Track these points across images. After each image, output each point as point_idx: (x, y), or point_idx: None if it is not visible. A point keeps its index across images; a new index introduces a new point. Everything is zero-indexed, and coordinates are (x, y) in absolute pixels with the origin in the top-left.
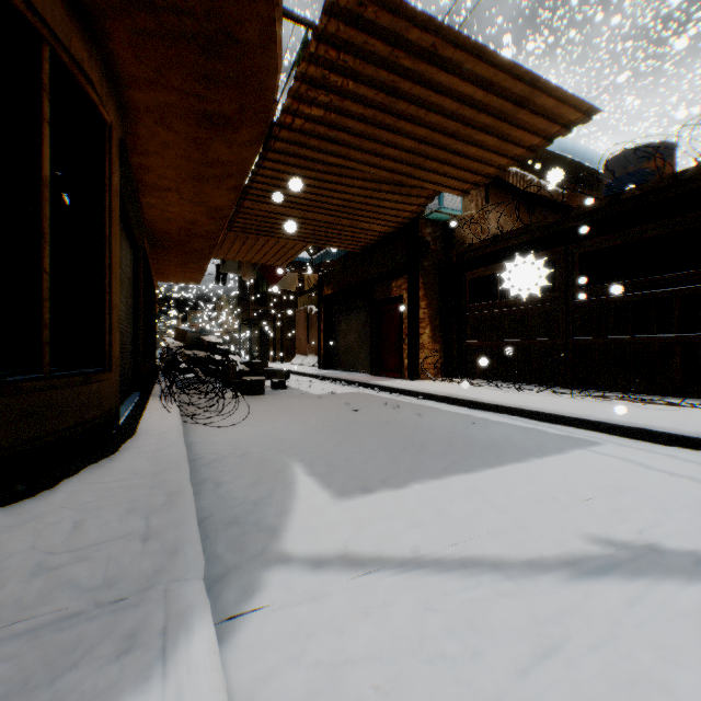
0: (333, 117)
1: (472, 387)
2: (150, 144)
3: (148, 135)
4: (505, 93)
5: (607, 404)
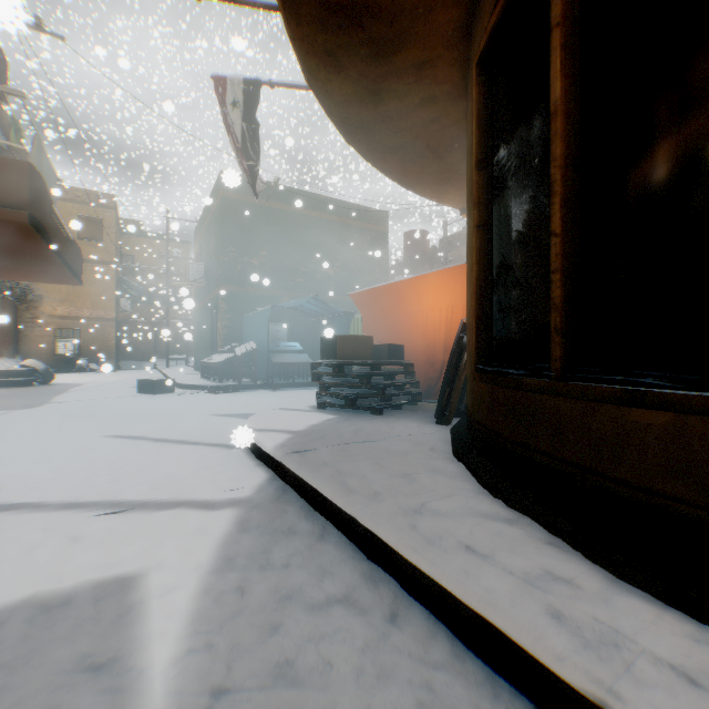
0: None
1: None
2: None
3: None
4: None
5: None
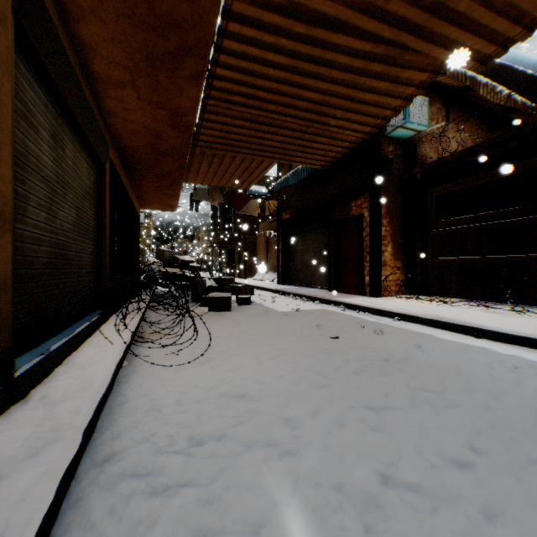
0: None
1: (450, 307)
2: None
3: None
4: None
5: None
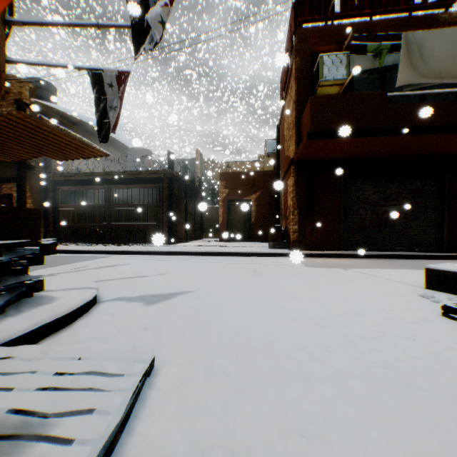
0: None
1: (64, 246)
2: None
3: None
4: (79, 144)
5: (119, 246)
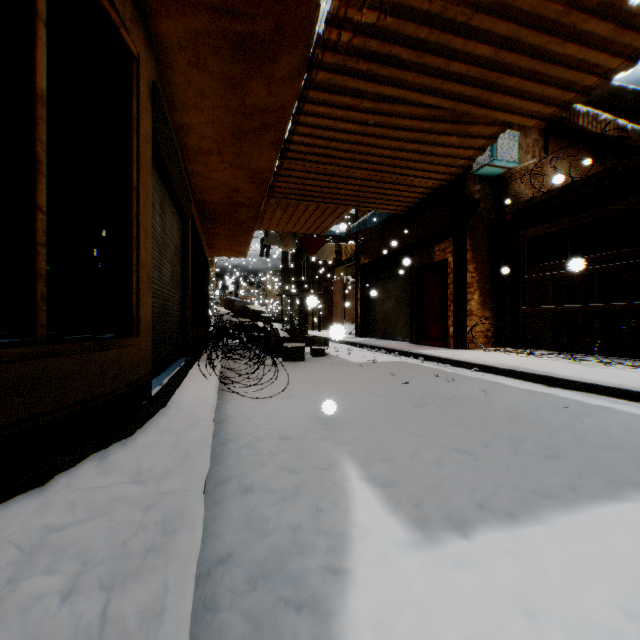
0: (388, 23)
1: (536, 358)
2: (187, 94)
3: (183, 82)
4: None
5: None
